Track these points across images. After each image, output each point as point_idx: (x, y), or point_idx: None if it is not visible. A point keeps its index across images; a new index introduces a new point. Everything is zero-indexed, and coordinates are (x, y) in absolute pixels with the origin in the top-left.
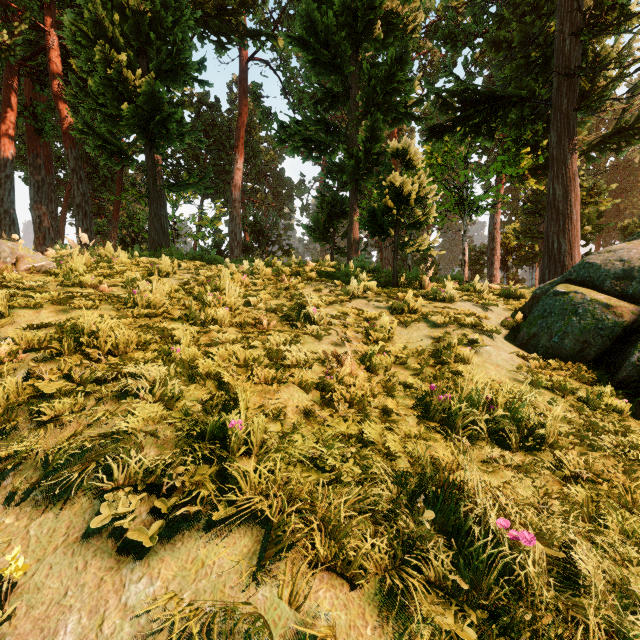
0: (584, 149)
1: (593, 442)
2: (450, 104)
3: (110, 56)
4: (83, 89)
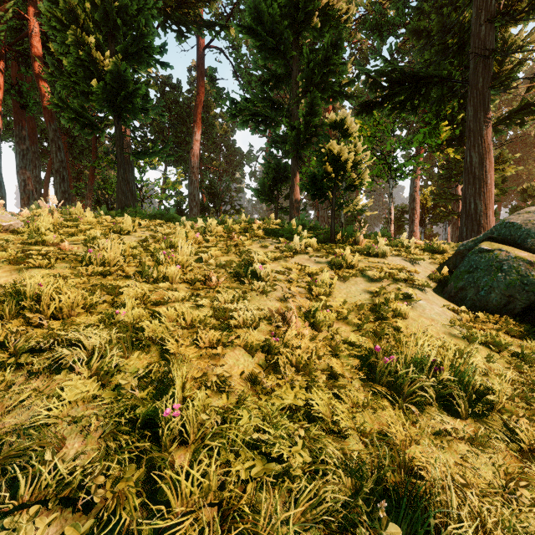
0: (493, 123)
1: None
2: (379, 83)
3: (81, 39)
4: (58, 68)
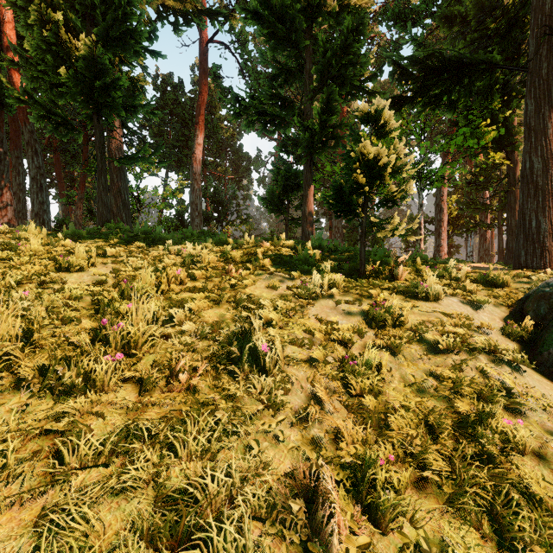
0: None
1: None
2: (410, 74)
3: (47, 17)
4: (23, 55)
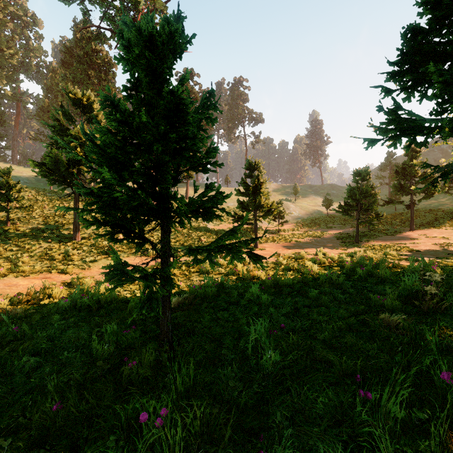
0: None
1: None
2: None
3: None
4: None
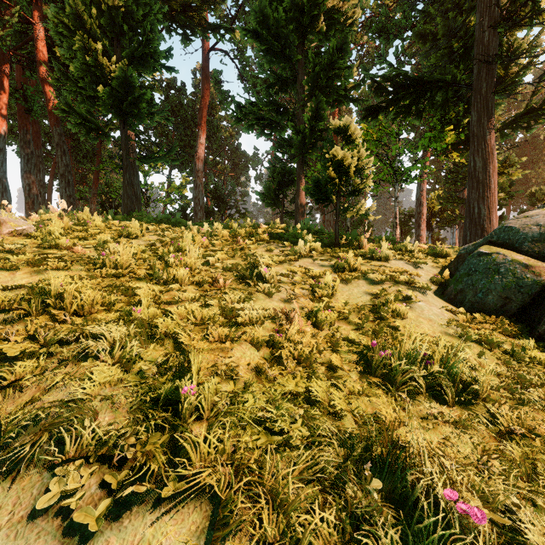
0: (499, 127)
1: (522, 396)
2: (384, 88)
3: (88, 45)
4: (65, 74)
